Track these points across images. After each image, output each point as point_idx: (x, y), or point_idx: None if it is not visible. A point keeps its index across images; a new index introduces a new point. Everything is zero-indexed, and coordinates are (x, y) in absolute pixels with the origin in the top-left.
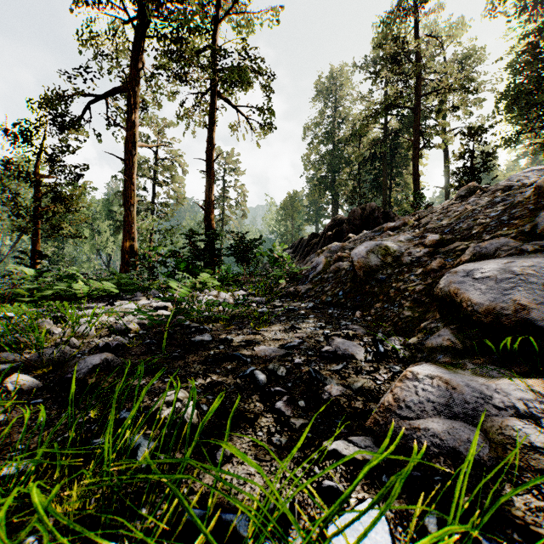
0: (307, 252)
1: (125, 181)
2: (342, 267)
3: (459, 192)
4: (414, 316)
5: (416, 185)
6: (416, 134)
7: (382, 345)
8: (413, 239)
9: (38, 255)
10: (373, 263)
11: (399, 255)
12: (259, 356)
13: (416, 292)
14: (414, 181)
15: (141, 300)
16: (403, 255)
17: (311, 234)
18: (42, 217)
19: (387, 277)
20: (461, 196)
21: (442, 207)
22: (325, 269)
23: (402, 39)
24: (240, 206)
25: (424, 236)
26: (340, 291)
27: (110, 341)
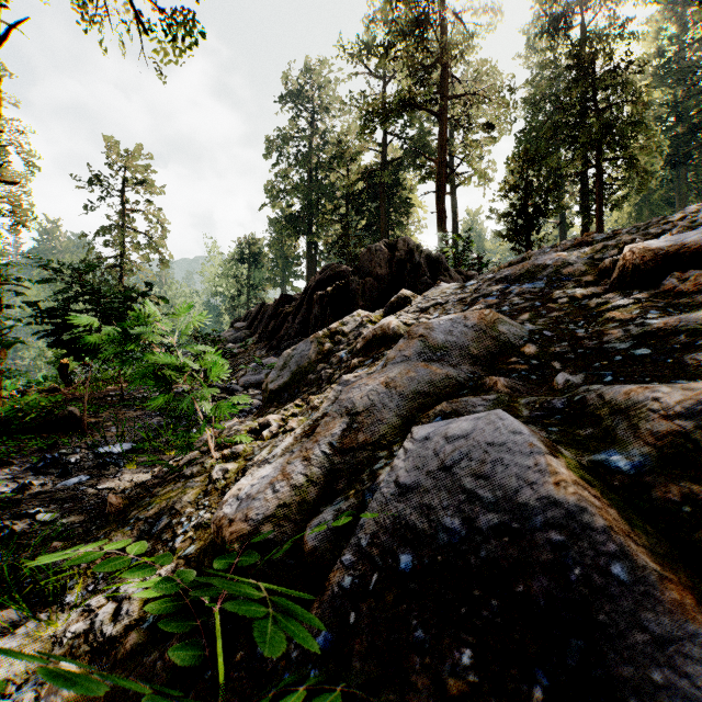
0: (274, 327)
1: None
2: None
3: None
4: None
5: (442, 230)
6: (443, 153)
7: None
8: None
9: None
10: None
11: None
12: None
13: None
14: (439, 224)
15: None
16: None
17: (281, 296)
18: None
19: None
20: None
21: None
22: None
23: (419, 9)
24: (158, 247)
25: None
26: None
27: None
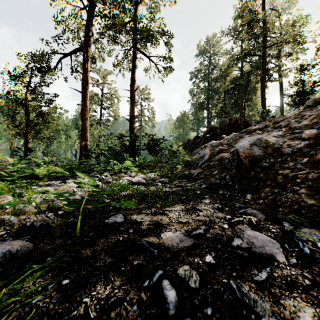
0: (193, 147)
1: (82, 105)
2: (225, 157)
3: (306, 103)
4: (319, 205)
5: (263, 104)
6: (263, 72)
7: (300, 241)
8: (284, 135)
9: (27, 150)
10: (256, 154)
11: (279, 147)
12: (166, 246)
13: (309, 180)
14: (262, 102)
15: (85, 179)
16: (281, 147)
17: (195, 136)
18: (30, 126)
19: (270, 165)
20: (307, 106)
21: (294, 114)
22: (210, 158)
23: (253, 12)
24: (152, 121)
25: (294, 132)
26: (227, 176)
27: (39, 219)
